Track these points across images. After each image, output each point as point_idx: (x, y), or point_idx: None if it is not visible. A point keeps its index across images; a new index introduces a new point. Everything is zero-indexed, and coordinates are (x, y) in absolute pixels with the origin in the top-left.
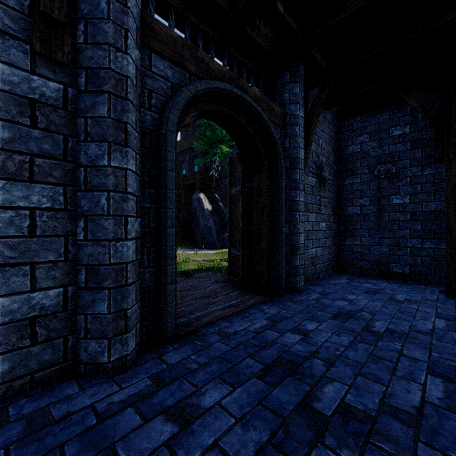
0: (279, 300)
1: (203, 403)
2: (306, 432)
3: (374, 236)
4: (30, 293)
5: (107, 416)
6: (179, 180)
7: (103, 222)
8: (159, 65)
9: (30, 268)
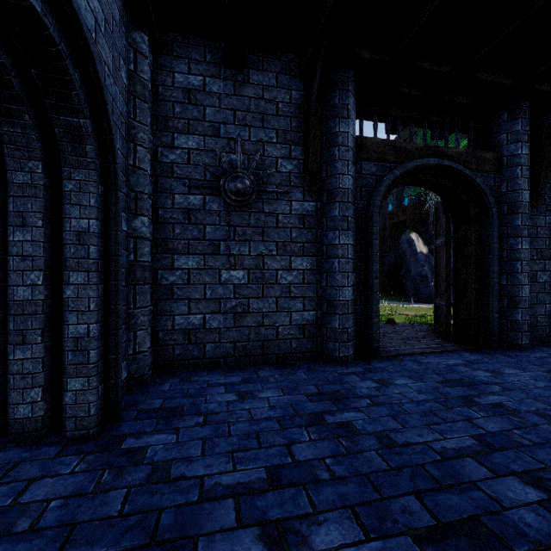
0: (487, 352)
1: (395, 382)
2: (459, 403)
3: None
4: (303, 312)
5: (342, 375)
6: (384, 218)
7: (336, 276)
8: (367, 167)
9: (302, 299)
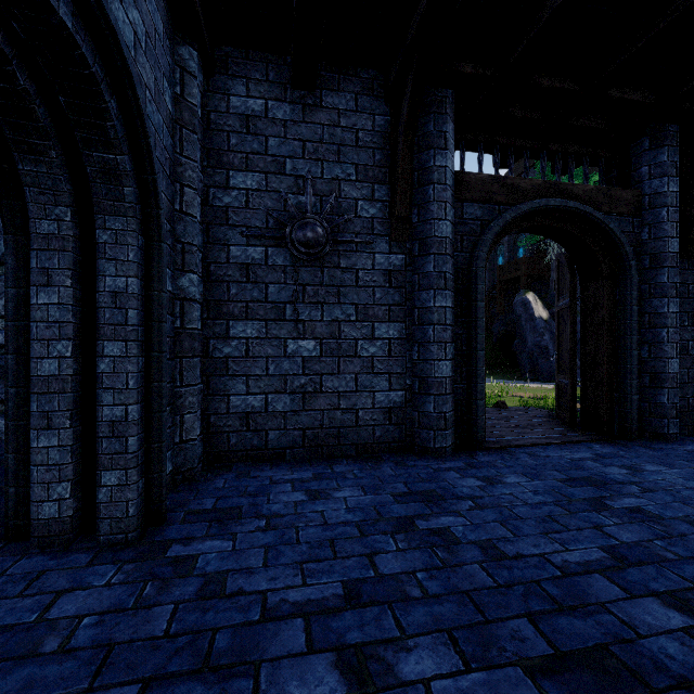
0: (624, 443)
1: (505, 480)
2: (586, 507)
3: None
4: (389, 392)
5: (438, 470)
6: (493, 274)
7: (430, 347)
8: (470, 210)
9: (388, 376)
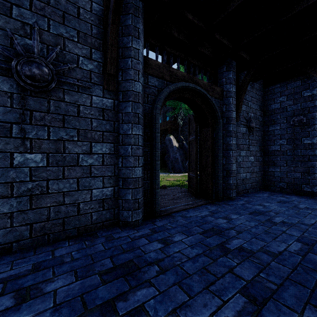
0: (218, 203)
1: (174, 239)
2: (219, 252)
3: (290, 165)
4: (102, 189)
5: (134, 239)
6: None
7: (129, 159)
8: (152, 80)
9: (102, 178)
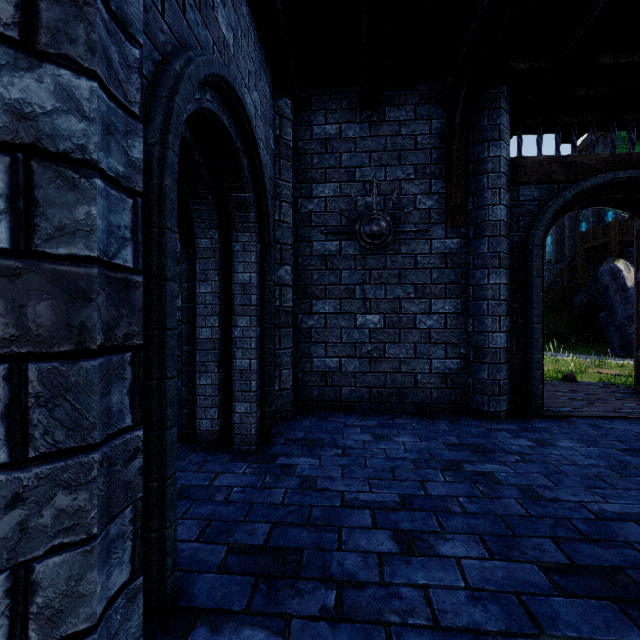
0: None
1: (557, 444)
2: None
3: None
4: (445, 360)
5: (490, 430)
6: (573, 242)
7: (484, 320)
8: (526, 192)
9: (444, 346)
